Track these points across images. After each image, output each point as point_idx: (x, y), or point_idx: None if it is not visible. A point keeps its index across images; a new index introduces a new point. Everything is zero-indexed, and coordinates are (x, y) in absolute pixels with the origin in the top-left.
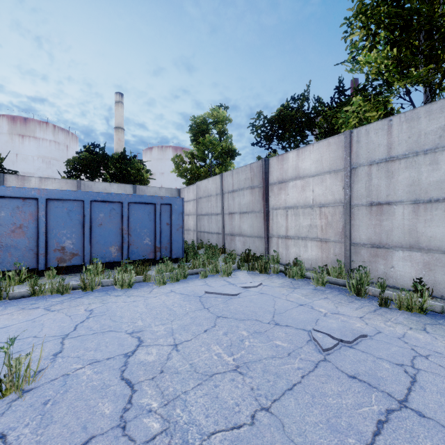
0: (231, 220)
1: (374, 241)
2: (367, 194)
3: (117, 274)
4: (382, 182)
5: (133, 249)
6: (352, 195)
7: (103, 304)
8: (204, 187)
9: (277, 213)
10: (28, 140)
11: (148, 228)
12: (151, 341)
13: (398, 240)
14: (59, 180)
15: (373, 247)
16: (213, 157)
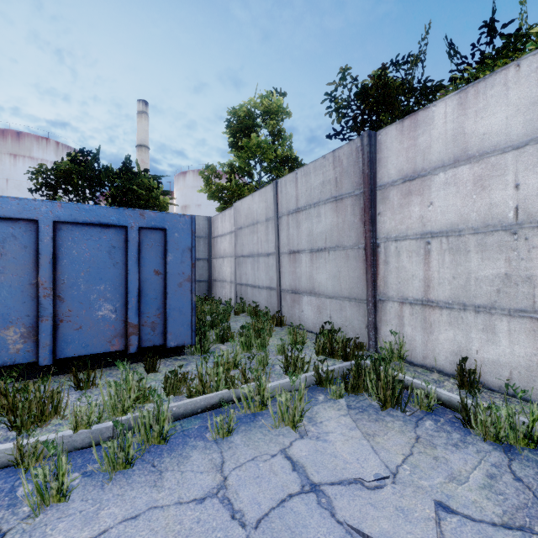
0: (294, 264)
1: None
2: None
3: None
4: None
5: (68, 331)
6: None
7: None
8: (247, 209)
9: (398, 247)
10: (22, 161)
11: (108, 282)
12: None
13: None
14: None
15: None
16: (263, 168)
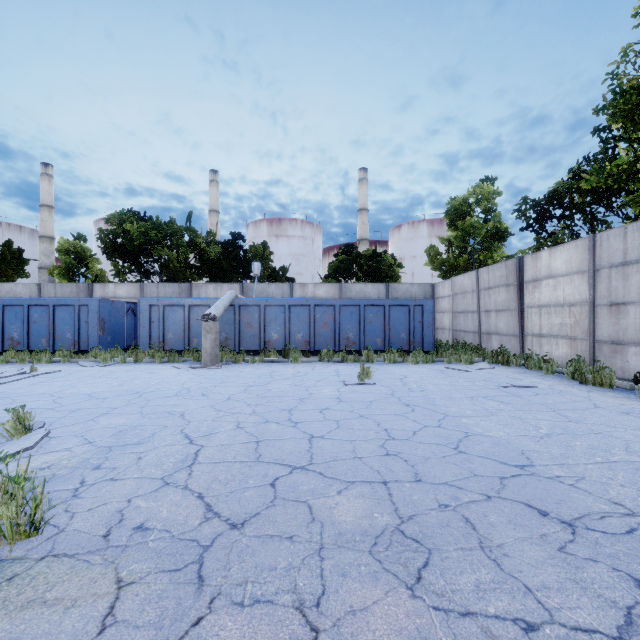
0: (487, 318)
1: (613, 338)
2: (607, 295)
3: (386, 355)
4: (619, 284)
5: (392, 341)
6: (596, 295)
7: (382, 367)
8: (460, 283)
9: (531, 311)
10: (281, 239)
11: (404, 325)
12: (411, 377)
13: (631, 337)
14: (327, 285)
15: (612, 344)
16: (475, 243)
